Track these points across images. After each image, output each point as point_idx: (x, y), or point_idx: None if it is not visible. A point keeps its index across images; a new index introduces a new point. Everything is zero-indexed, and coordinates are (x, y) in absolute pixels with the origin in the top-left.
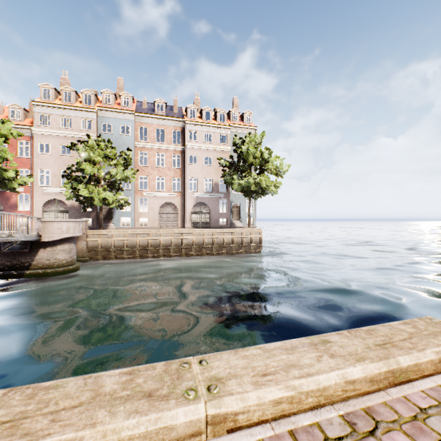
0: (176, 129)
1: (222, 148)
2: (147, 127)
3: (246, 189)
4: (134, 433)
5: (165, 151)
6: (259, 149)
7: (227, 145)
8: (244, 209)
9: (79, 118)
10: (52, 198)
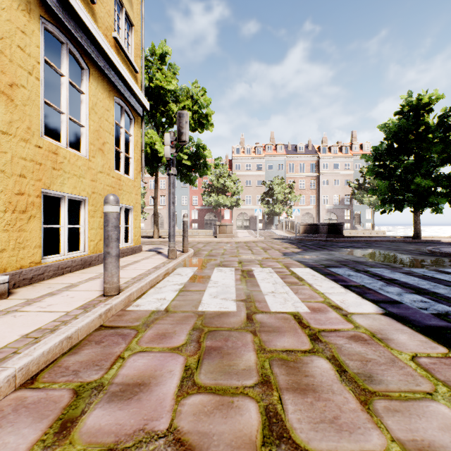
0: (312, 162)
1: (347, 172)
2: (293, 163)
3: (373, 203)
4: (427, 237)
5: (304, 178)
6: None
7: (350, 169)
8: (364, 216)
9: (255, 163)
10: (241, 212)
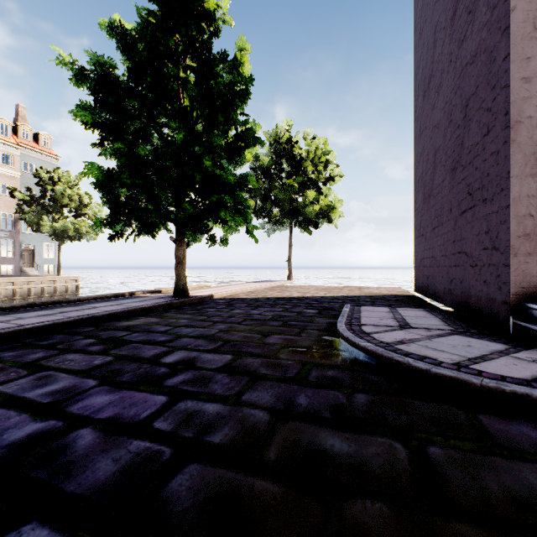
0: None
1: (8, 172)
2: None
3: (60, 232)
4: None
5: None
6: (77, 192)
7: (14, 168)
8: (42, 254)
9: None
10: None
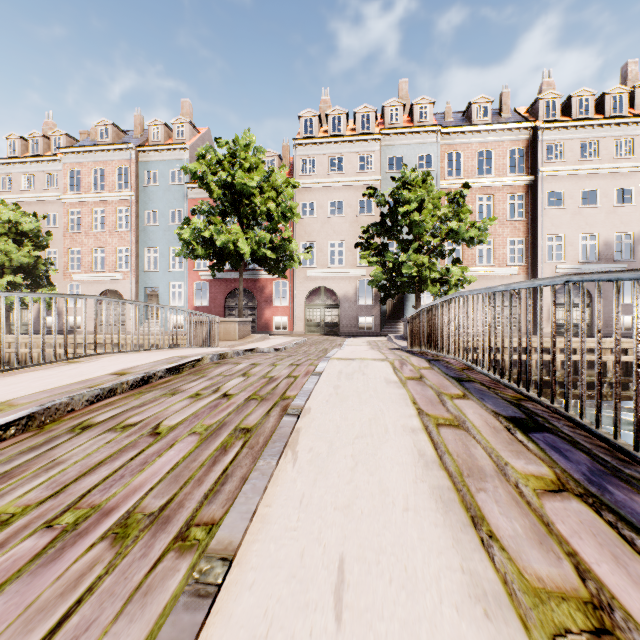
0: (515, 146)
1: (624, 167)
2: (461, 150)
3: None
4: None
5: (492, 191)
6: None
7: (632, 158)
8: None
9: (354, 155)
10: (317, 286)
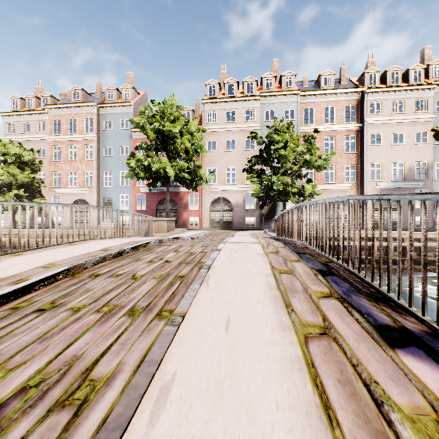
0: (349, 104)
1: (421, 118)
2: (313, 107)
3: None
4: None
5: (334, 134)
6: None
7: (427, 112)
8: None
9: (242, 110)
10: (218, 197)
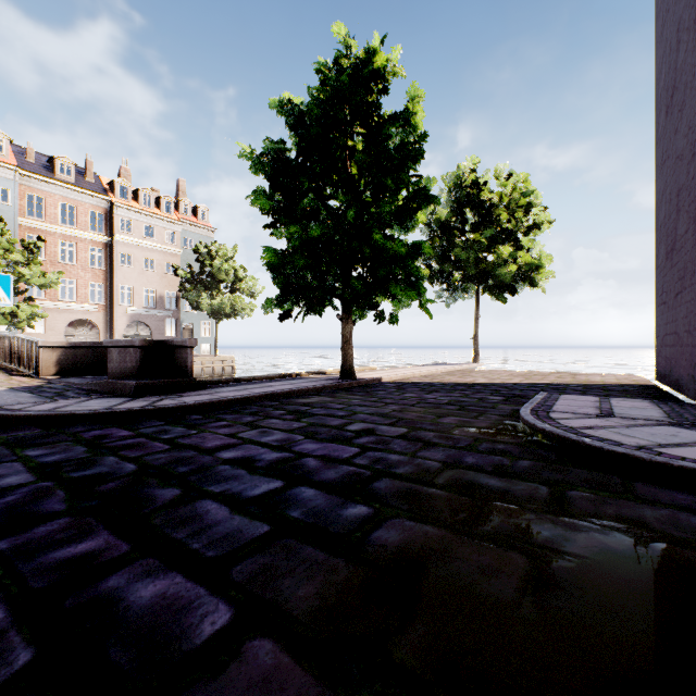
0: (97, 210)
1: (171, 249)
2: (43, 196)
3: (218, 310)
4: None
5: (76, 241)
6: (233, 266)
7: (176, 245)
8: (200, 333)
9: None
10: None
